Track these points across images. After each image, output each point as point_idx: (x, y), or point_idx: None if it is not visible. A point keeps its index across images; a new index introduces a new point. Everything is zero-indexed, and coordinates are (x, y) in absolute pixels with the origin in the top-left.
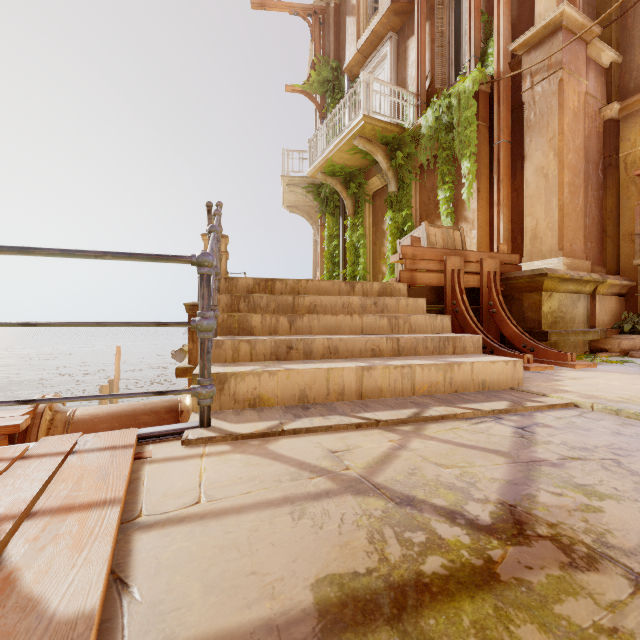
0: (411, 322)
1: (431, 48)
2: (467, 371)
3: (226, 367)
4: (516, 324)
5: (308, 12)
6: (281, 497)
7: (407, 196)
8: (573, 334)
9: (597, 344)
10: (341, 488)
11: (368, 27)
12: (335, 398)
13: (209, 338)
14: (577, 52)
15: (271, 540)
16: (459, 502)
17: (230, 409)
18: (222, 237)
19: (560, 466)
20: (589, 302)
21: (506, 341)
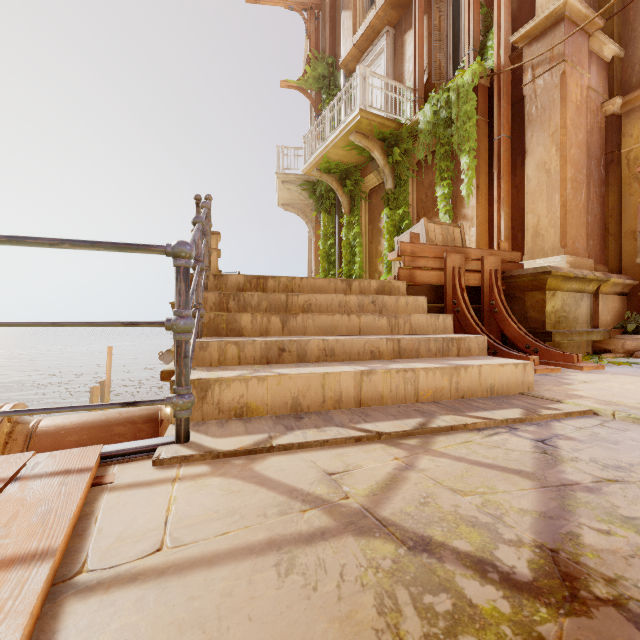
0: (412, 322)
1: (429, 42)
2: (474, 375)
3: (210, 372)
4: (519, 324)
5: (303, 7)
6: (265, 540)
7: (404, 193)
8: (577, 334)
9: (600, 345)
10: (340, 525)
11: (364, 21)
12: (331, 406)
13: (187, 340)
14: (580, 44)
15: (248, 611)
16: (487, 545)
17: (214, 419)
18: (213, 234)
19: (597, 491)
20: (592, 301)
21: (507, 342)
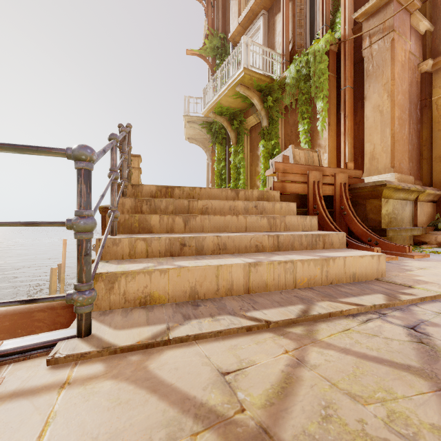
0: (286, 222)
1: (293, 21)
2: (340, 265)
3: (119, 265)
4: (362, 223)
5: None
6: None
7: (275, 129)
8: (404, 231)
9: (419, 238)
10: None
11: (247, 6)
12: (224, 293)
13: (88, 239)
14: (404, 19)
15: None
16: None
17: (120, 308)
18: (136, 156)
19: None
20: (413, 207)
21: (352, 236)
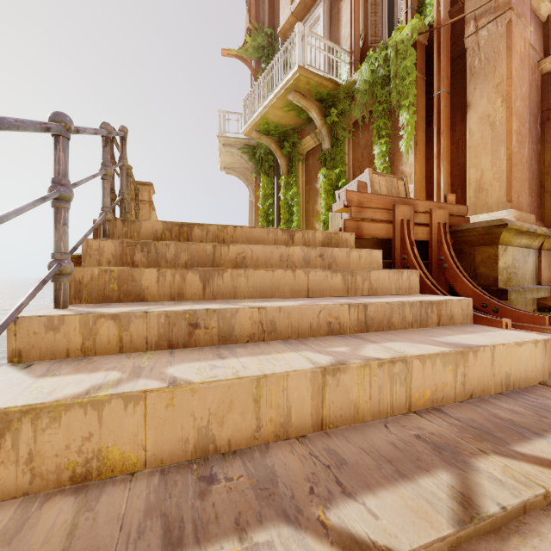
0: (371, 280)
1: (365, 6)
2: (486, 361)
3: (42, 378)
4: (472, 281)
5: None
6: None
7: (341, 153)
8: (529, 292)
9: (545, 301)
10: None
11: None
12: (272, 434)
13: None
14: None
15: None
16: None
17: (18, 496)
18: (145, 184)
19: None
20: (537, 257)
21: None
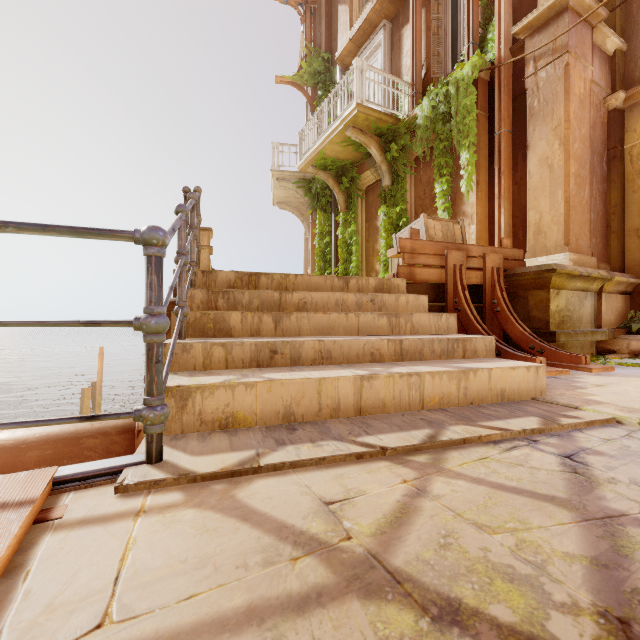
0: (413, 321)
1: (427, 36)
2: (484, 379)
3: (192, 377)
4: (522, 324)
5: (299, 1)
6: (243, 607)
7: (402, 190)
8: (582, 334)
9: (604, 345)
10: (341, 582)
11: (361, 15)
12: (328, 415)
13: (159, 342)
14: (583, 36)
15: None
16: (534, 613)
17: (195, 432)
18: (205, 230)
19: None
20: (596, 300)
21: (510, 342)
